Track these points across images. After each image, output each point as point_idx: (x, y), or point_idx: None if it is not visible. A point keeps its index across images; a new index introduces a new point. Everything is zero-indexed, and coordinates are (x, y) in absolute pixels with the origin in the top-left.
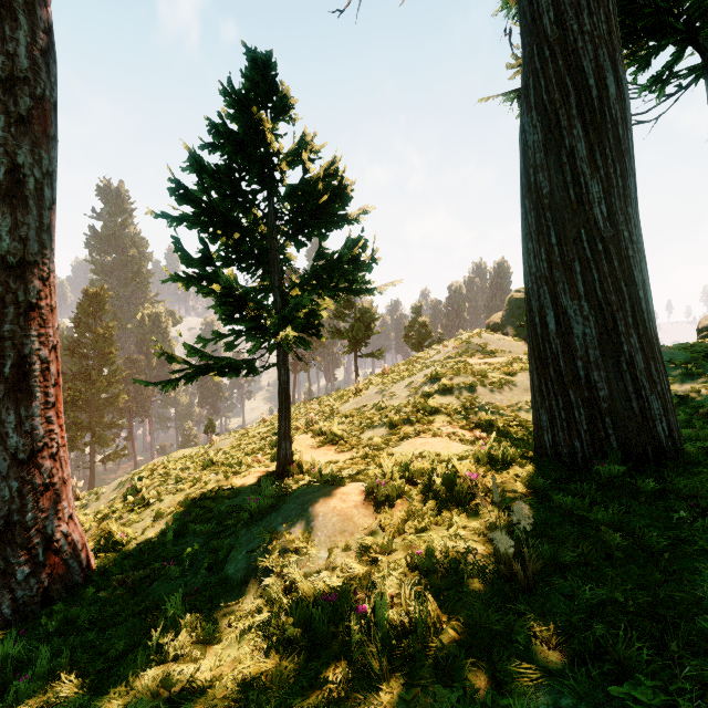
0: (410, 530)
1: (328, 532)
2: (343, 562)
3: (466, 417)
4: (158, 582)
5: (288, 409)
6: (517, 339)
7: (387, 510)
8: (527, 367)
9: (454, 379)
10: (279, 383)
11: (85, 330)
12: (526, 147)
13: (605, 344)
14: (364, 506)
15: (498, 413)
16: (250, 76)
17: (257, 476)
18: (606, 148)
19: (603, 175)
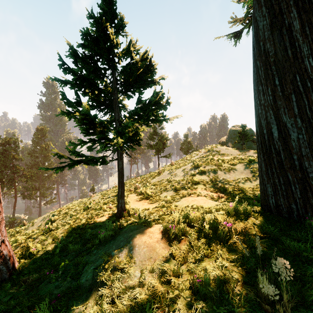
0: (191, 260)
1: (140, 258)
2: (149, 282)
3: (213, 186)
4: (45, 282)
5: (122, 182)
6: (234, 148)
7: (176, 245)
8: (241, 161)
9: (206, 167)
10: (118, 169)
11: (37, 145)
12: (257, 30)
13: (312, 144)
14: (162, 241)
15: (228, 184)
16: (102, 8)
17: (107, 216)
18: (312, 23)
19: (310, 40)
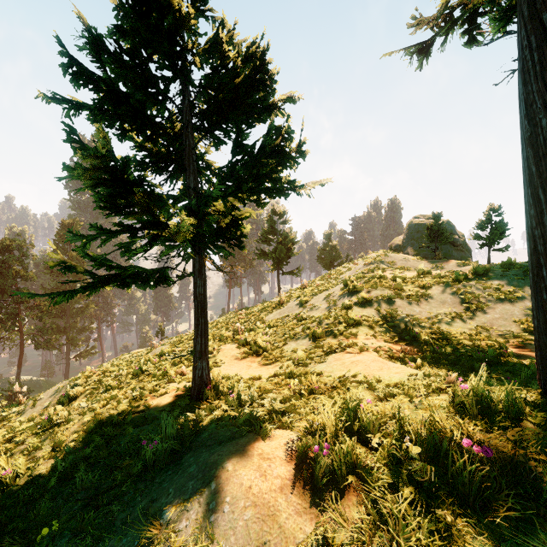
0: None
1: (236, 543)
2: None
3: (388, 329)
4: None
5: (204, 324)
6: (419, 257)
7: (335, 504)
8: (440, 281)
9: (371, 292)
10: (194, 295)
11: (62, 253)
12: None
13: None
14: (295, 489)
15: (419, 325)
16: None
17: (173, 395)
18: None
19: None
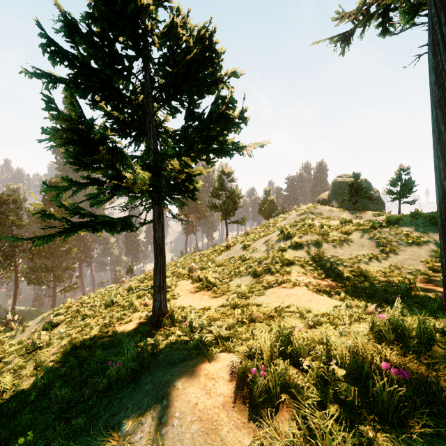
0: None
1: None
2: None
3: (316, 268)
4: None
5: (162, 263)
6: (341, 209)
7: (270, 420)
8: (359, 228)
9: (302, 237)
10: (154, 239)
11: (49, 206)
12: None
13: None
14: (236, 405)
15: (342, 264)
16: None
17: (137, 323)
18: None
19: None
